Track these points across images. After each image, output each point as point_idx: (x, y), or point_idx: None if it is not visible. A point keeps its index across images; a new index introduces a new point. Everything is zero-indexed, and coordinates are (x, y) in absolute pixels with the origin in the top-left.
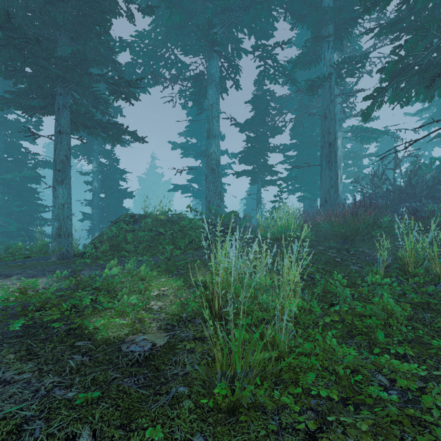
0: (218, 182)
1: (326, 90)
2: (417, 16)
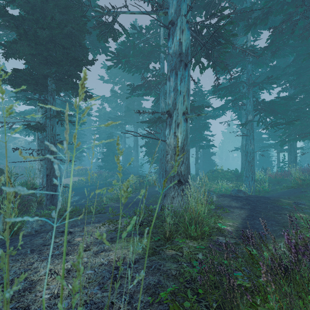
0: None
1: None
2: None
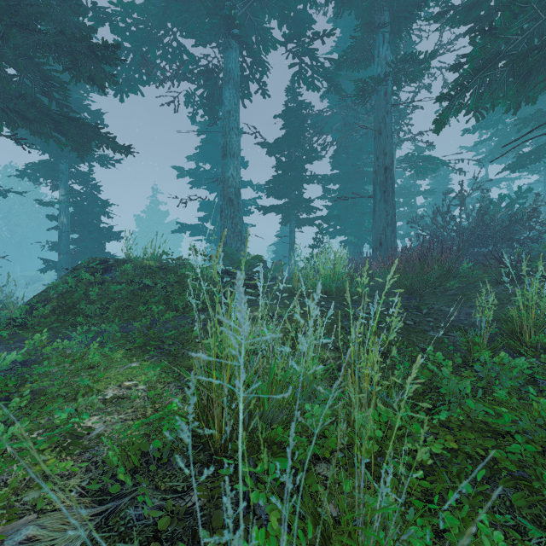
0: (238, 217)
1: (381, 97)
2: (498, 0)
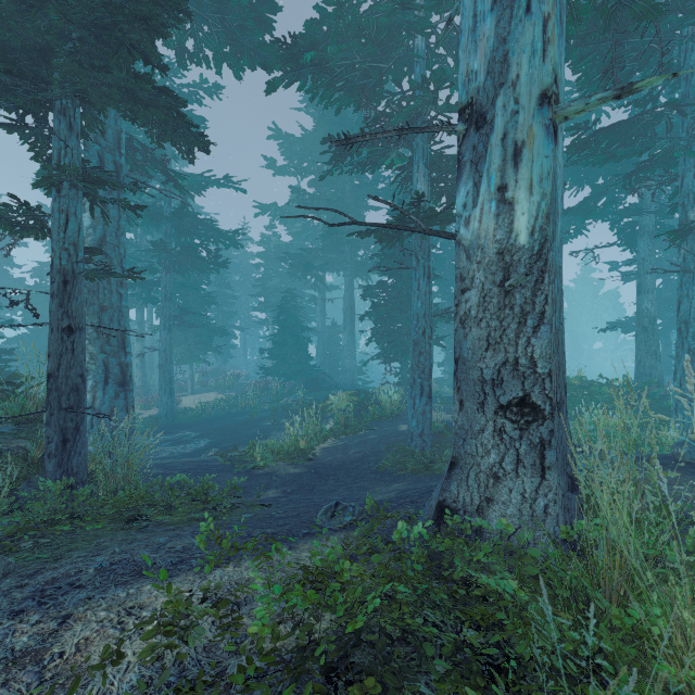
0: (652, 340)
1: None
2: None
